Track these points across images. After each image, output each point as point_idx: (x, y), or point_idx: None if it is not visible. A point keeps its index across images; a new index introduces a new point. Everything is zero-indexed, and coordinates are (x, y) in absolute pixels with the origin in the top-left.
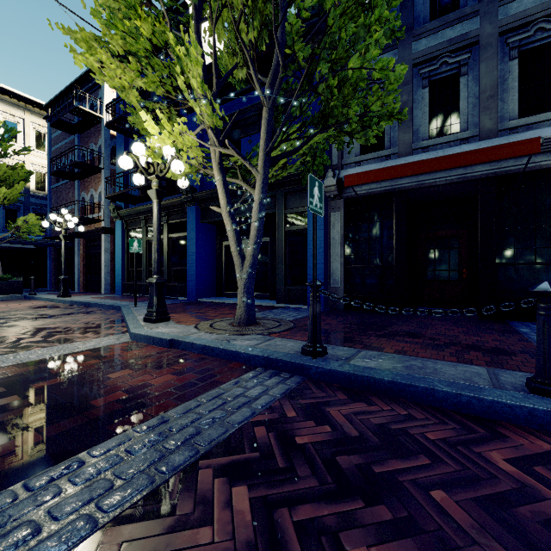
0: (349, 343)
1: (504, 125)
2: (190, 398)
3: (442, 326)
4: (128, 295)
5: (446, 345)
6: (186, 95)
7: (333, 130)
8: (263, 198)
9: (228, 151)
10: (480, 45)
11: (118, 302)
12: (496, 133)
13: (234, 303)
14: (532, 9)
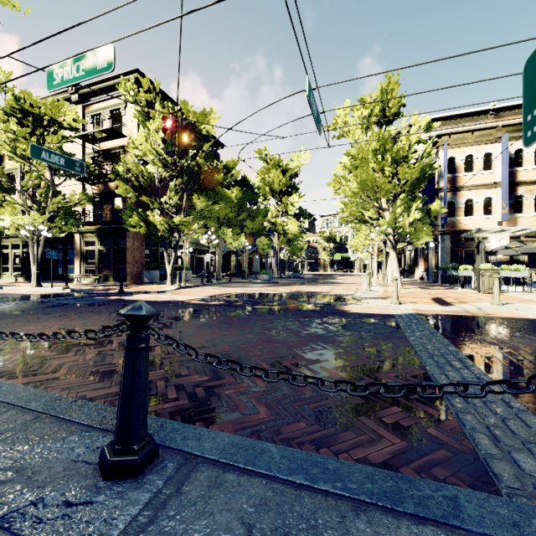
0: None
1: None
2: None
3: None
4: None
5: None
6: None
7: None
8: None
9: None
10: None
11: None
12: None
13: None
14: None
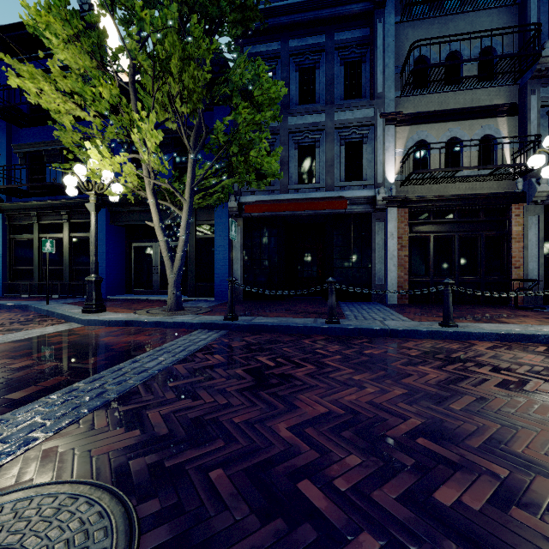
0: (249, 315)
1: (338, 184)
2: (169, 341)
3: (303, 306)
4: (13, 296)
5: (301, 313)
6: (137, 145)
7: (238, 177)
8: (189, 219)
9: (165, 184)
10: (326, 132)
11: (16, 302)
12: (333, 188)
13: (148, 299)
14: (350, 120)
